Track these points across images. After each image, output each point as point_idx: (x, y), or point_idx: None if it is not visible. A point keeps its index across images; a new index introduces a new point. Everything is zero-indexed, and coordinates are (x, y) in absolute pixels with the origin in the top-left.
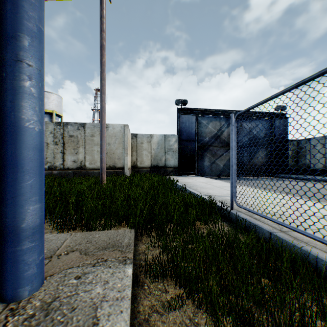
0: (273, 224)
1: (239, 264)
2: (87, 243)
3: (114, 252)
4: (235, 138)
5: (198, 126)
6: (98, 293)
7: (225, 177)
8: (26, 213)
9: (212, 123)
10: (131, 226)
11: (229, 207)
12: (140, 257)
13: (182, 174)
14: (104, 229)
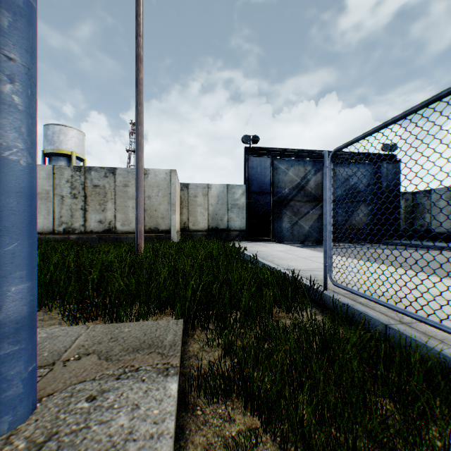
0: (387, 312)
1: (344, 376)
2: (111, 342)
3: (150, 355)
4: (331, 185)
5: (274, 173)
6: (122, 425)
7: (311, 244)
8: (5, 297)
9: (293, 168)
10: (178, 314)
11: (321, 287)
12: (191, 363)
13: (252, 240)
14: (138, 319)
